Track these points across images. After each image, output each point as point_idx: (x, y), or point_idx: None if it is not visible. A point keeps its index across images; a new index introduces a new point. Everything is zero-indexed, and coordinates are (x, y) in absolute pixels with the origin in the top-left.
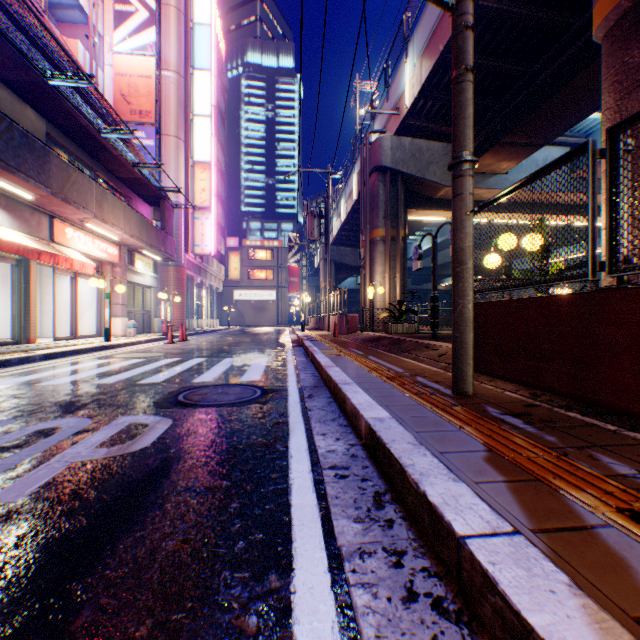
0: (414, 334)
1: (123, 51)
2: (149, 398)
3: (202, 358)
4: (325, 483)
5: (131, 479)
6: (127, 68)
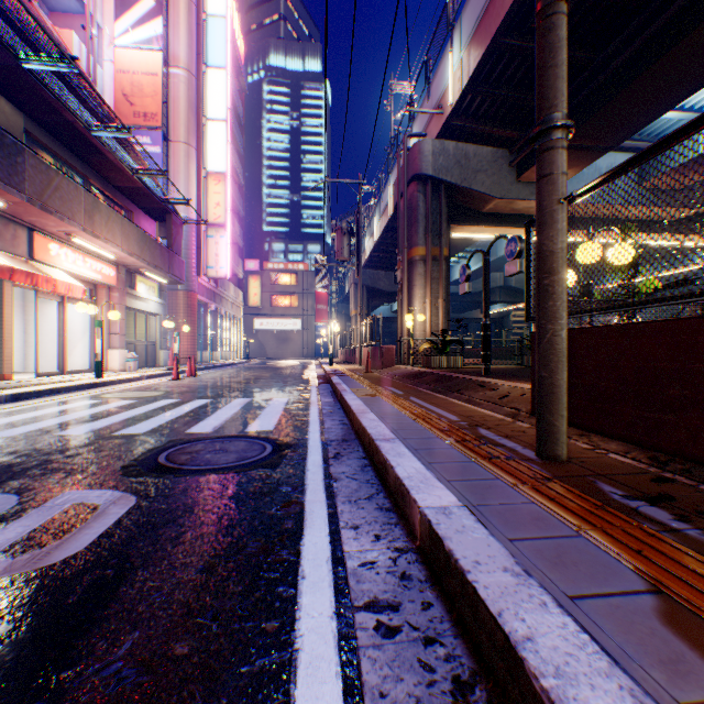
0: (460, 369)
1: (125, 45)
2: (118, 459)
3: (207, 399)
4: (359, 650)
5: (13, 638)
6: (130, 64)
